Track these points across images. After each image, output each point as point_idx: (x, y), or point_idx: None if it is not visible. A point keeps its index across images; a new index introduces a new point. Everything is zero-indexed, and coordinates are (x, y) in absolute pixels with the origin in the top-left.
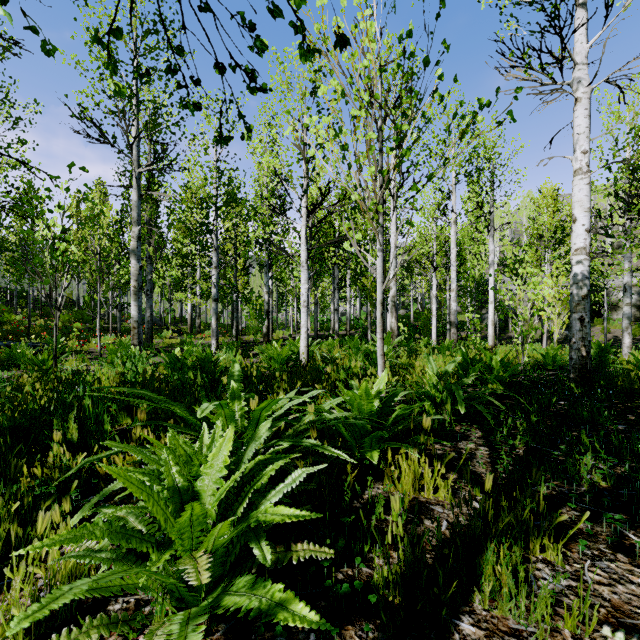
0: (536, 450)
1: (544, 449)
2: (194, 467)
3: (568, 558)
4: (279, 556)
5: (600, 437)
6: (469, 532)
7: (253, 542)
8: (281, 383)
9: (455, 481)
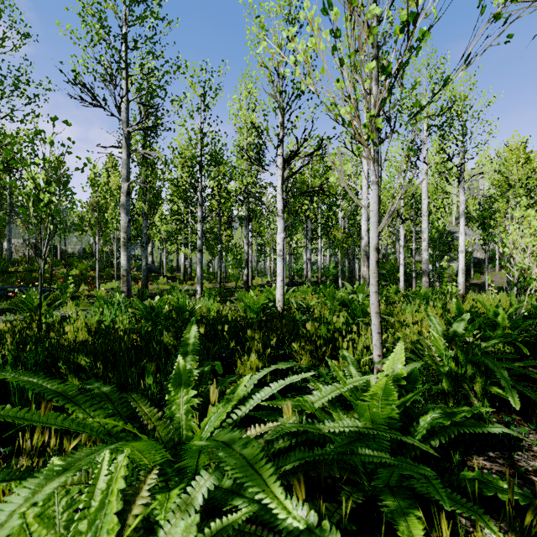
0: None
1: None
2: None
3: None
4: None
5: None
6: None
7: None
8: (253, 343)
9: None
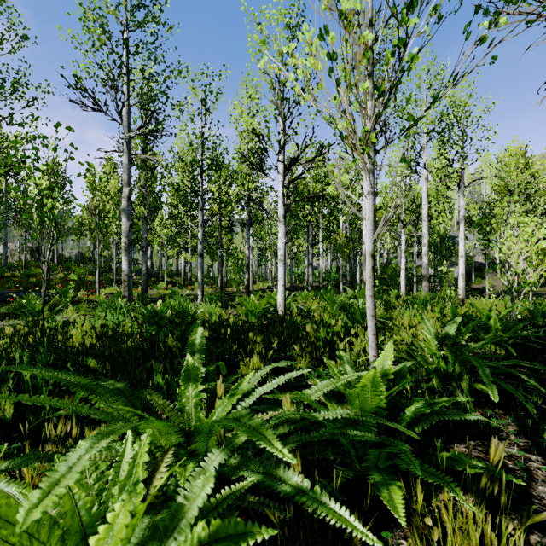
0: None
1: None
2: None
3: None
4: None
5: None
6: None
7: None
8: (255, 345)
9: (526, 539)
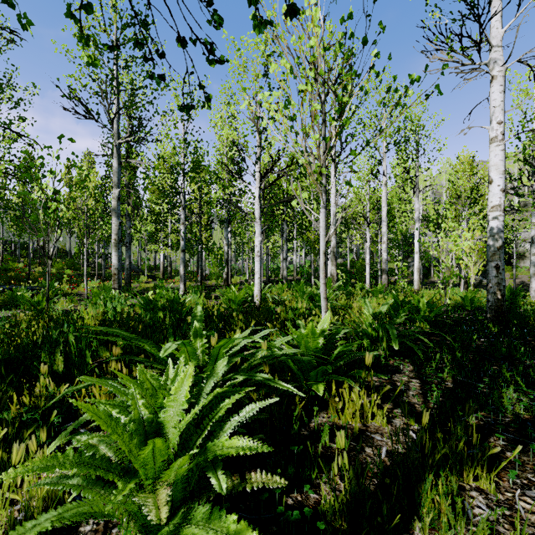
0: (462, 383)
1: (469, 382)
2: (159, 400)
3: (499, 487)
4: (234, 484)
5: (520, 372)
6: (409, 463)
7: (210, 472)
8: (238, 322)
9: (391, 411)
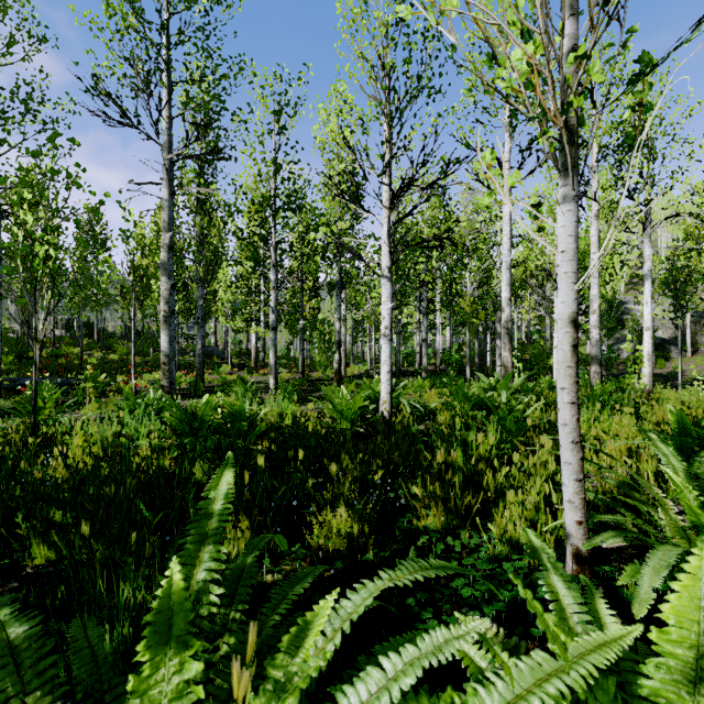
0: None
1: None
2: None
3: None
4: None
5: None
6: None
7: None
8: (344, 486)
9: None
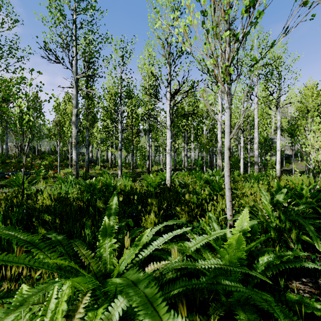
0: None
1: None
2: None
3: None
4: None
5: None
6: None
7: None
8: (152, 207)
9: None
